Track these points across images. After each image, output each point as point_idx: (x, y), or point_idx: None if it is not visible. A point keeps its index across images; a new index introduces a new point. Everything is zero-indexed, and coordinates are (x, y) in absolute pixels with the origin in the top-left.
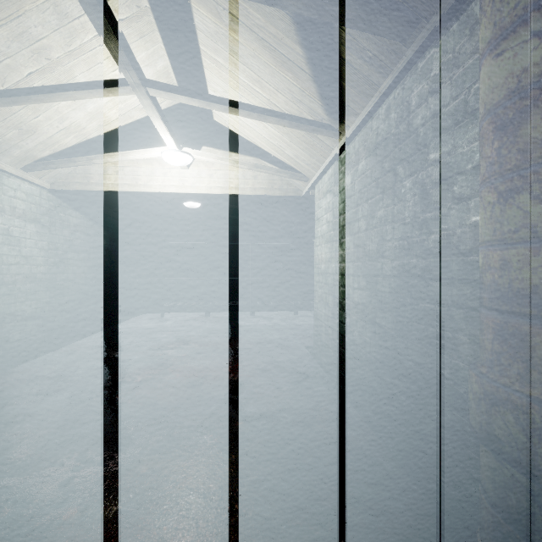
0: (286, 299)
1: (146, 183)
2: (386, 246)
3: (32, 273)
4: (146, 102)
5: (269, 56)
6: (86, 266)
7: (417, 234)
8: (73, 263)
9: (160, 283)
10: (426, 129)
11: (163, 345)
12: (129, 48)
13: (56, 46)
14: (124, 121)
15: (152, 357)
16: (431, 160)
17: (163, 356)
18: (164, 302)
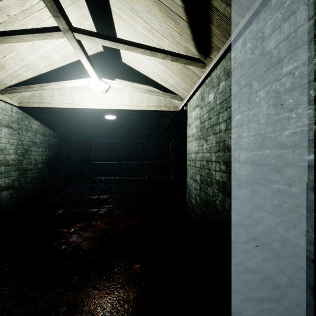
0: (168, 175)
1: (79, 102)
2: (242, 141)
3: (6, 159)
4: (74, 44)
5: (158, 9)
6: (43, 155)
7: (270, 131)
8: (34, 153)
9: (91, 165)
10: (279, 49)
11: (91, 205)
12: (58, 1)
13: (13, 6)
14: (64, 62)
15: (83, 214)
16: (285, 72)
17: (89, 213)
18: (94, 177)
